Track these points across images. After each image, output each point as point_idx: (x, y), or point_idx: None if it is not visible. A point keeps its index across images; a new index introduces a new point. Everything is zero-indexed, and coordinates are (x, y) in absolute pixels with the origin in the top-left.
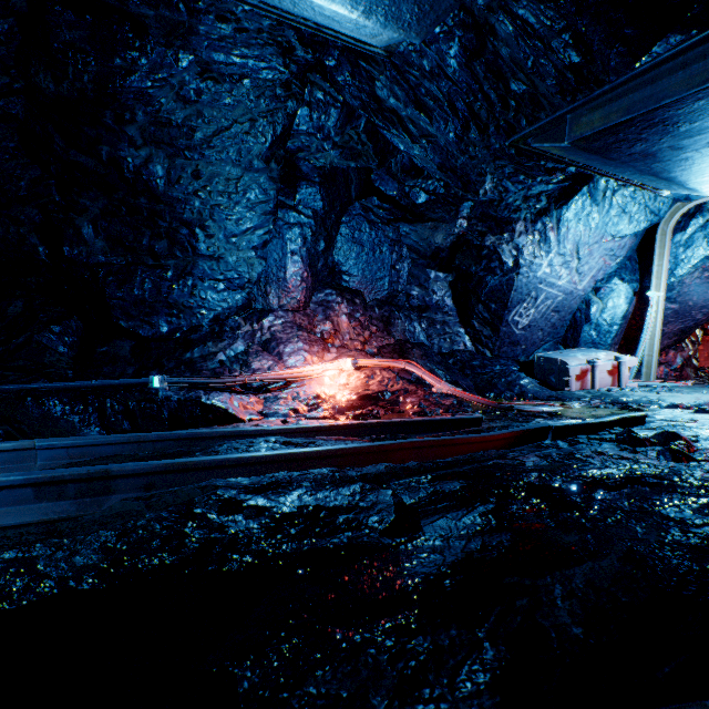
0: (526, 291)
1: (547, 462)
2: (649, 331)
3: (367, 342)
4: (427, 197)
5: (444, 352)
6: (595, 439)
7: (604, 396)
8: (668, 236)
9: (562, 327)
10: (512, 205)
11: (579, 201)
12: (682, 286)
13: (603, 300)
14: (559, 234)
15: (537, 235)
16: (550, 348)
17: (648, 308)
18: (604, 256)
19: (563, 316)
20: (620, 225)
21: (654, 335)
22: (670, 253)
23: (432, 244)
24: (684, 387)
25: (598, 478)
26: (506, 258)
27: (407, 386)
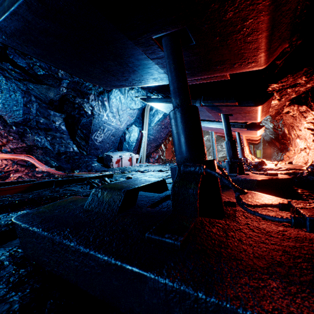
0: (99, 126)
1: (30, 196)
2: (143, 145)
3: (5, 145)
4: (43, 72)
5: (61, 152)
6: (78, 184)
7: (123, 169)
8: (148, 111)
9: (117, 142)
10: (88, 87)
11: (115, 91)
12: (153, 130)
13: (130, 133)
14: (109, 103)
15: (100, 102)
16: (113, 151)
17: (143, 137)
18: (129, 116)
19: (116, 138)
20: (133, 104)
21: (144, 146)
22: (149, 118)
23: (48, 97)
24: (153, 165)
25: (37, 200)
26: (87, 110)
27: (19, 168)
